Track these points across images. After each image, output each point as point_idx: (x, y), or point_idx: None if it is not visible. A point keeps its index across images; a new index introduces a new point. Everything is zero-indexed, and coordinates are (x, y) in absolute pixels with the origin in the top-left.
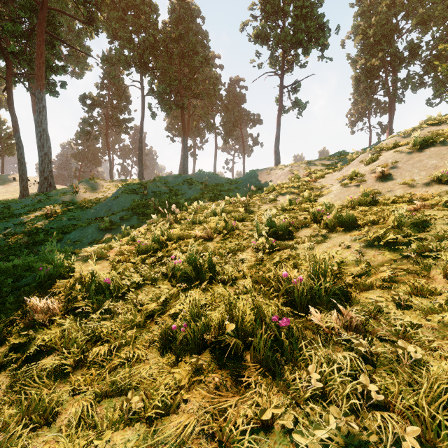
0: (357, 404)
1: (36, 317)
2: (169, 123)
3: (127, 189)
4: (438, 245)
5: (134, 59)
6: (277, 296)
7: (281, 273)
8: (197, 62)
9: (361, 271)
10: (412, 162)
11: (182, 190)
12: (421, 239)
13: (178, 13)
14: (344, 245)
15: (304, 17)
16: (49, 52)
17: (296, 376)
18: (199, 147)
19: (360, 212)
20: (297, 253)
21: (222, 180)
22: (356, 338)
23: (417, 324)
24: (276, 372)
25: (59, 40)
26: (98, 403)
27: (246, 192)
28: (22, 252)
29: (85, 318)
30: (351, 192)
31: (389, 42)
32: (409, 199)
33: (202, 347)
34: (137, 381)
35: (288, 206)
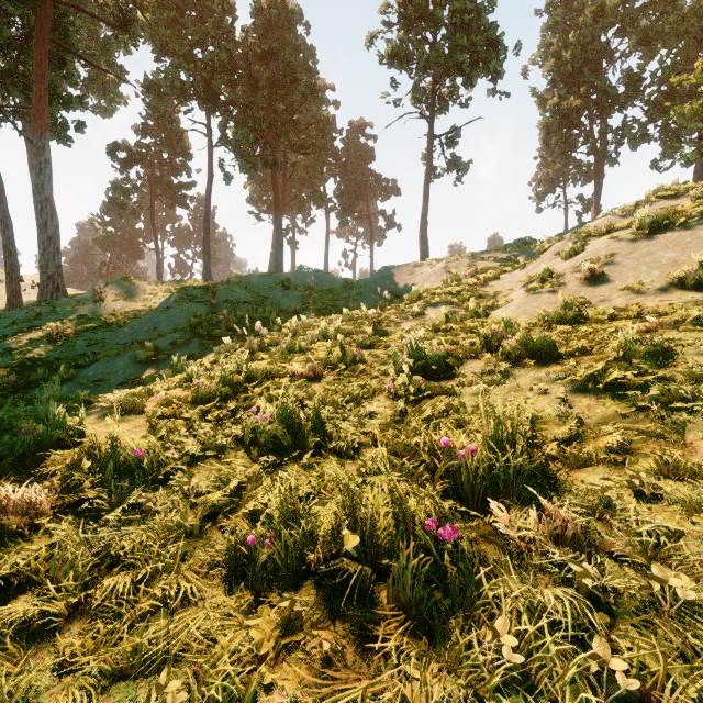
0: (588, 695)
1: (4, 521)
2: (252, 191)
3: (184, 296)
4: (693, 389)
5: (195, 88)
6: (431, 478)
7: (437, 438)
8: (298, 95)
9: (569, 434)
10: (638, 255)
11: (273, 298)
12: (663, 379)
13: (267, 16)
14: (538, 388)
15: (465, 28)
16: (56, 72)
17: (471, 634)
18: (300, 230)
19: (559, 334)
20: (461, 401)
21: (338, 283)
22: (577, 561)
23: (676, 530)
24: (436, 629)
25: (72, 53)
26: (105, 691)
27: (376, 301)
28: (5, 399)
29: (96, 521)
30: (542, 301)
31: (595, 71)
32: (635, 313)
33: (302, 575)
34: (181, 644)
35: (442, 325)
